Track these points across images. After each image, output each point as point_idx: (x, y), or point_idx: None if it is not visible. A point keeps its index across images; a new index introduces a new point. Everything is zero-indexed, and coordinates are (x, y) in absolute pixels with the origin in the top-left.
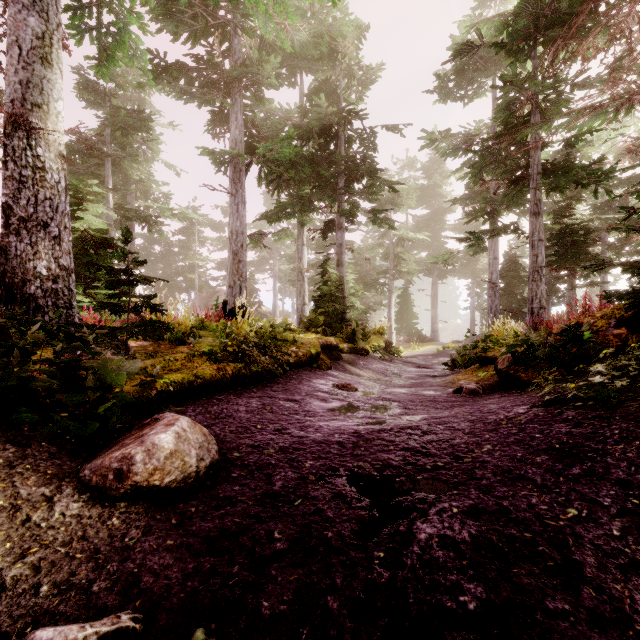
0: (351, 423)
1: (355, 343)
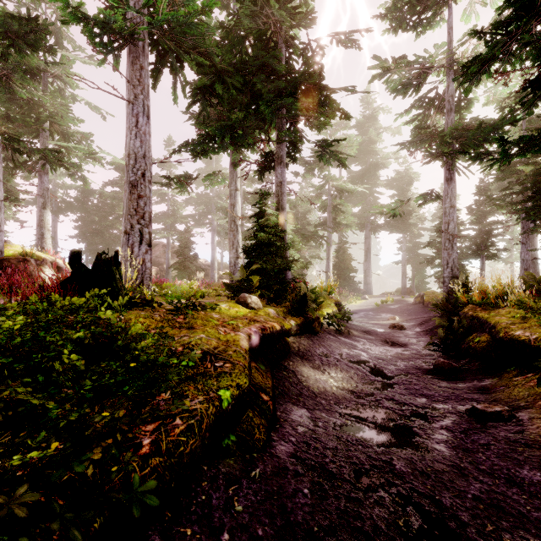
0: None
1: (305, 314)
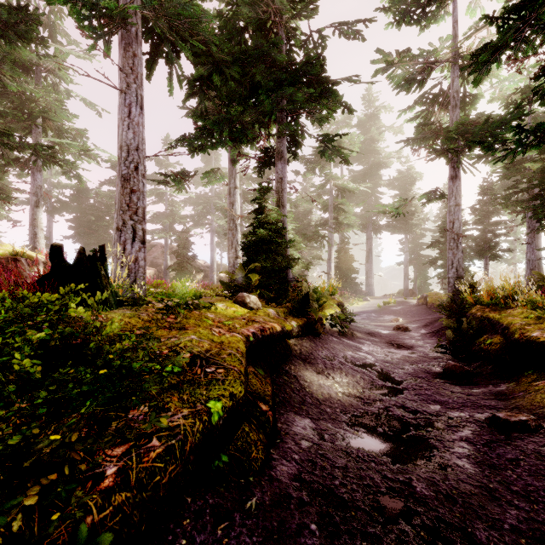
0: None
1: (307, 315)
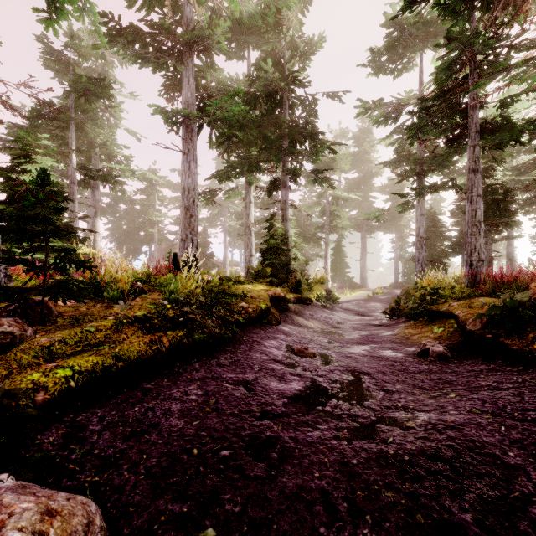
0: (328, 432)
1: (300, 293)
